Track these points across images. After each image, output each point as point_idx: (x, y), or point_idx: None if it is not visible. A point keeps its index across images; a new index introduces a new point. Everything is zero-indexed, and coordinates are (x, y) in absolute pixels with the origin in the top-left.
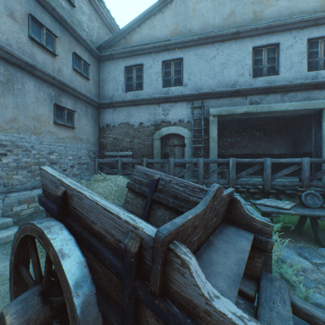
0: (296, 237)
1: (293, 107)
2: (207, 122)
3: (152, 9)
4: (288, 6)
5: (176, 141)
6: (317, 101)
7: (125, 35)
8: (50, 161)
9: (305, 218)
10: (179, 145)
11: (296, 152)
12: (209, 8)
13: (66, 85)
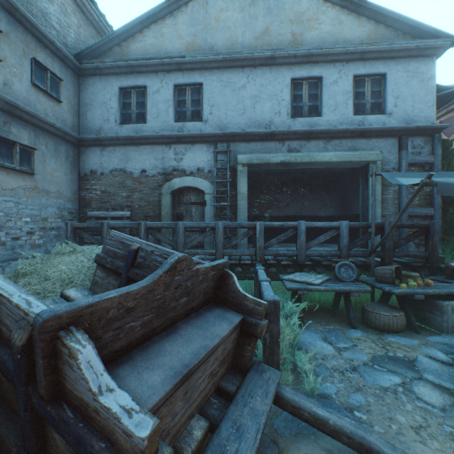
0: (329, 319)
1: (337, 158)
2: (235, 172)
3: (159, 10)
4: (332, 32)
5: (194, 198)
6: (363, 153)
7: (120, 42)
8: None
9: (340, 294)
10: (197, 203)
11: (346, 213)
12: (237, 20)
13: (19, 107)
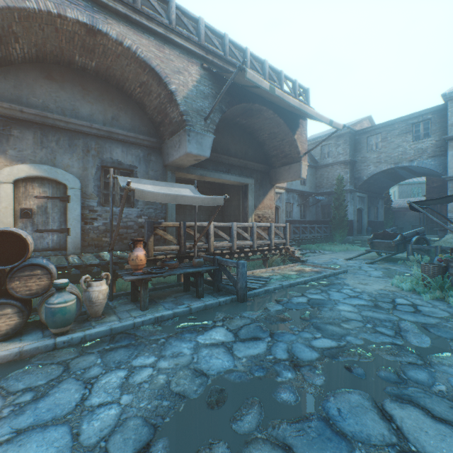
0: None
1: None
2: None
3: None
4: None
5: None
6: None
7: None
8: None
9: None
10: None
11: None
12: None
13: None
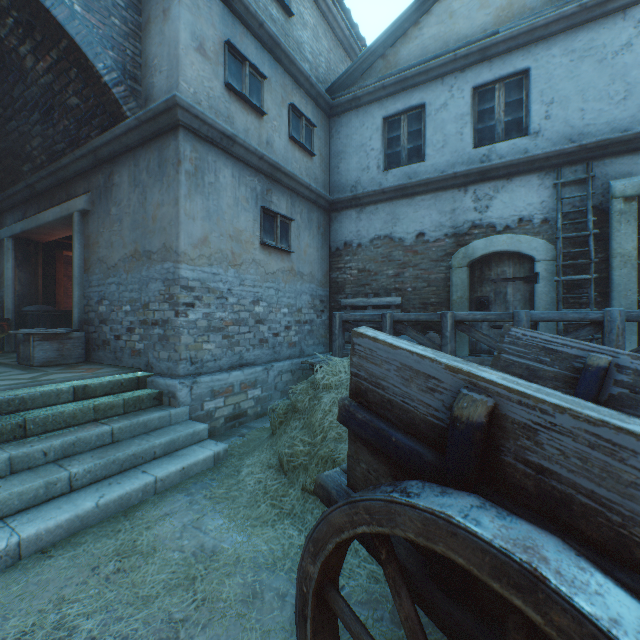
0: None
1: None
2: (603, 216)
3: None
4: None
5: (511, 270)
6: None
7: (384, 51)
8: (255, 317)
9: None
10: (517, 279)
11: None
12: None
13: (280, 168)
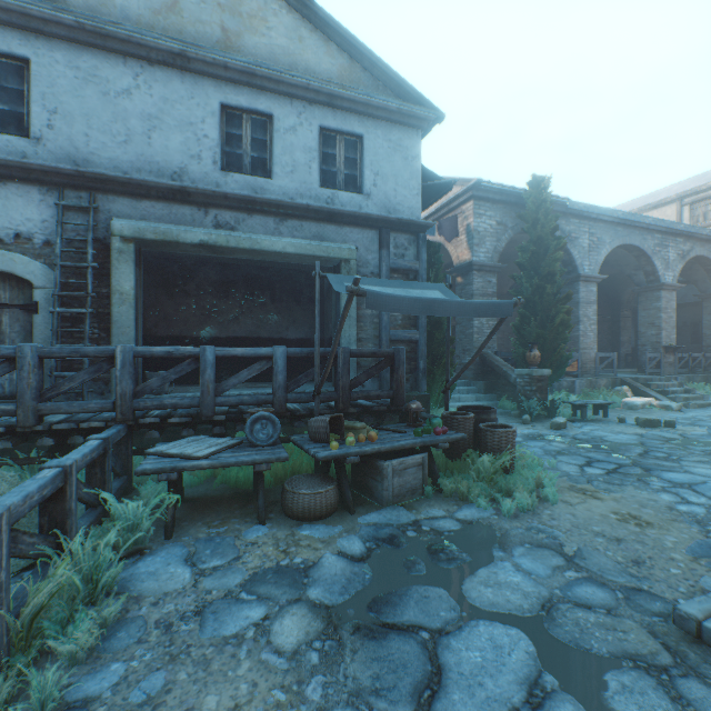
0: (234, 512)
1: (295, 248)
2: (108, 251)
3: None
4: (288, 50)
5: (9, 295)
6: (333, 245)
7: None
8: None
9: None
10: (16, 306)
11: (326, 336)
12: None
13: None
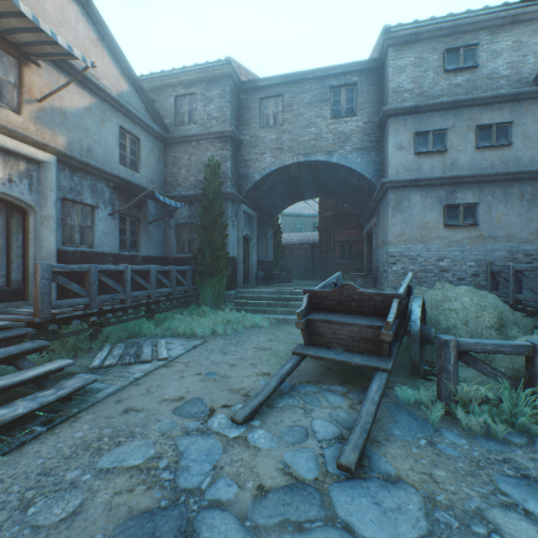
0: None
1: None
2: None
3: None
4: None
5: None
6: None
7: None
8: (438, 268)
9: None
10: None
11: None
12: None
13: (459, 177)
